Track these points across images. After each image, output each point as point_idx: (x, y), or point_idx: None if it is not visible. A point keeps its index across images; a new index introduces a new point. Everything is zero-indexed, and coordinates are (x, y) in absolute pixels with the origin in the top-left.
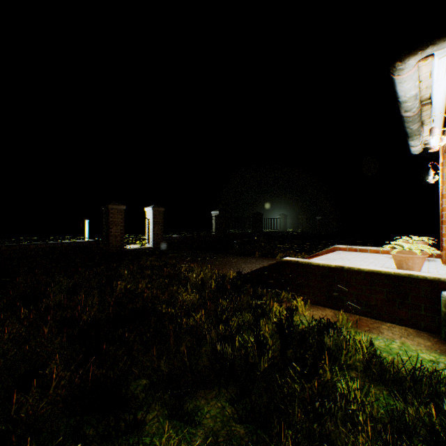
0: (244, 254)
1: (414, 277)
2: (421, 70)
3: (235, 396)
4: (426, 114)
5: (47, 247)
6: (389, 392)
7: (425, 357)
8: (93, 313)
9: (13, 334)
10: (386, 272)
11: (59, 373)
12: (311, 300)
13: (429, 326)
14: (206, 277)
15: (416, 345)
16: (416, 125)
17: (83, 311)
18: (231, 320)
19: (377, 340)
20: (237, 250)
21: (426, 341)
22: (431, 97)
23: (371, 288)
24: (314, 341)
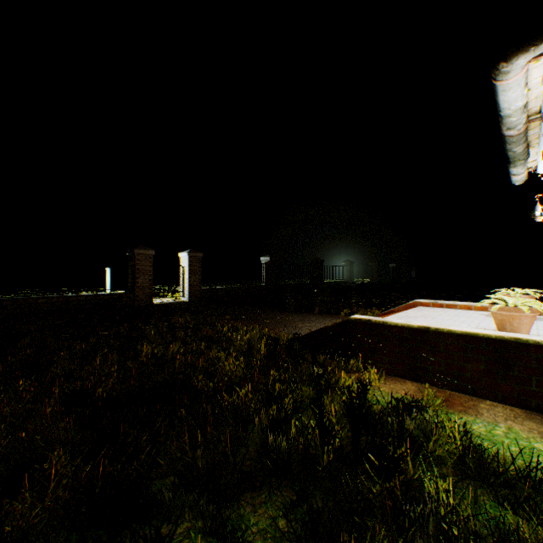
0: (301, 309)
1: (523, 342)
2: (531, 74)
3: (292, 503)
4: (534, 133)
5: (59, 301)
6: (498, 498)
7: (541, 448)
8: (110, 386)
9: (7, 414)
10: (485, 335)
11: (60, 470)
12: (387, 370)
13: (542, 405)
14: (254, 339)
15: (527, 431)
16: (520, 147)
17: (98, 383)
18: (286, 396)
19: (475, 424)
20: (293, 305)
21: (540, 425)
22: (542, 110)
23: (465, 356)
24: (394, 425)
